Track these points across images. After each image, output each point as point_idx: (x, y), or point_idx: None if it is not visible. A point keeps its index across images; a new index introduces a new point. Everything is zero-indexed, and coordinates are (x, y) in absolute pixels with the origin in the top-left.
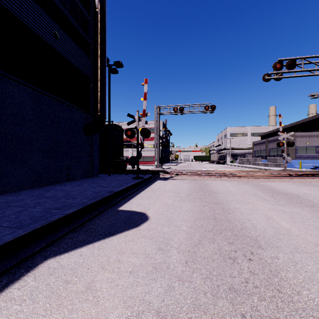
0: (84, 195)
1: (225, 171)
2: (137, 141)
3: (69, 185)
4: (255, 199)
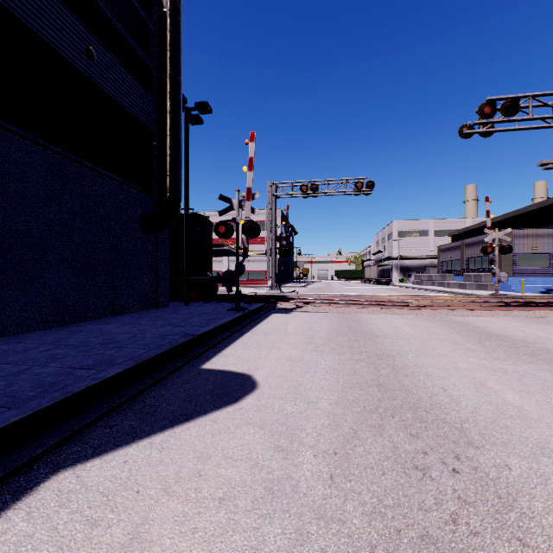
0: (139, 341)
1: (391, 297)
2: (237, 243)
3: (114, 323)
4: (451, 348)
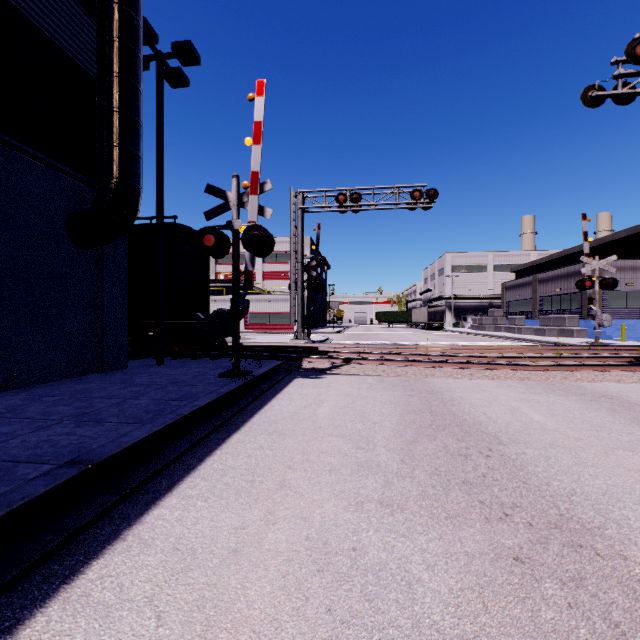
0: None
1: (464, 349)
2: (235, 264)
3: None
4: None
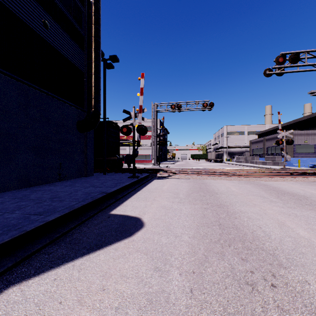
0: (73, 196)
1: (223, 170)
2: (133, 138)
3: (60, 185)
4: (261, 201)
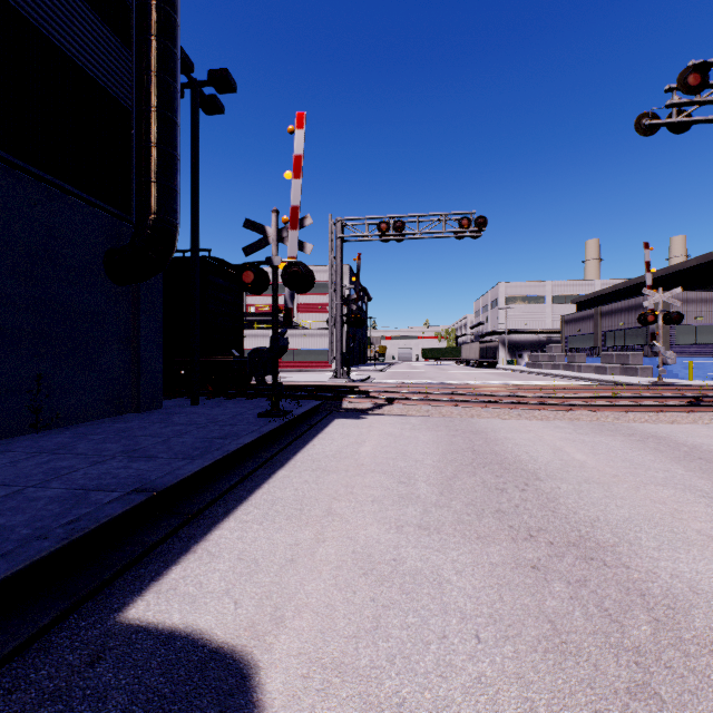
0: (6, 514)
1: (515, 389)
2: (274, 301)
3: (19, 450)
4: None
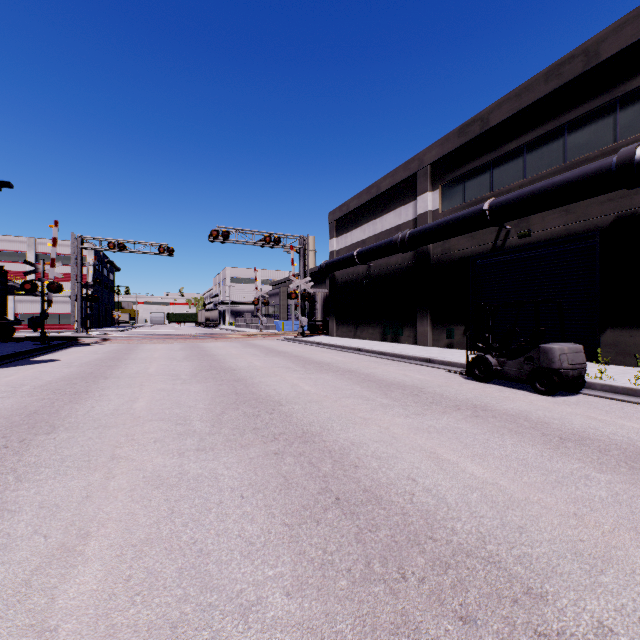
0: None
1: (181, 335)
2: (42, 297)
3: None
4: (165, 350)
